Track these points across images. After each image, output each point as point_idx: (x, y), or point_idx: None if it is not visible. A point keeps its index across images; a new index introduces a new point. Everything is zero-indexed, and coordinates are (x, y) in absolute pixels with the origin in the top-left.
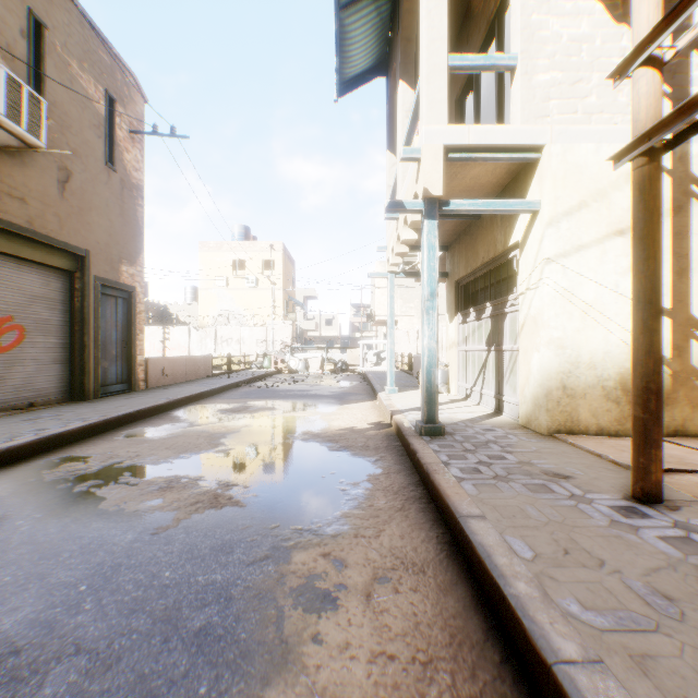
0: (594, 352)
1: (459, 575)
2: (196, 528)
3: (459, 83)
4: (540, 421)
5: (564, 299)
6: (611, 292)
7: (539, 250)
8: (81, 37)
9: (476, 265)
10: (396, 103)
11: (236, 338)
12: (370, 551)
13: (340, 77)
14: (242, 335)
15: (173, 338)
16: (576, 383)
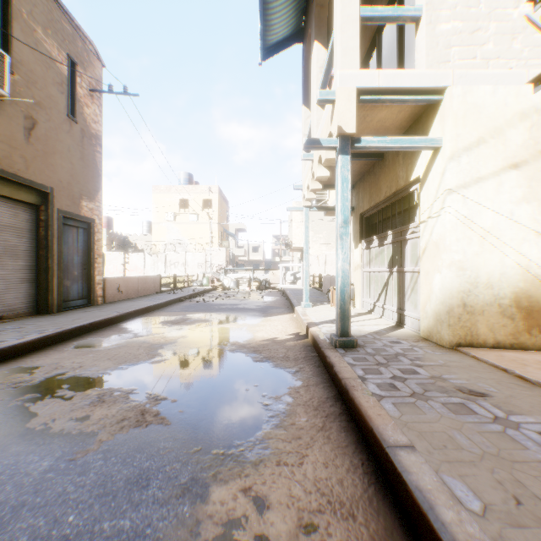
0: (491, 273)
1: (393, 520)
2: (116, 452)
3: (364, 47)
4: (442, 335)
5: (464, 225)
6: (506, 220)
7: (441, 182)
8: (45, 8)
9: (379, 199)
10: (310, 65)
11: (181, 262)
12: (293, 484)
13: (264, 44)
14: (186, 259)
15: (132, 262)
16: (475, 301)
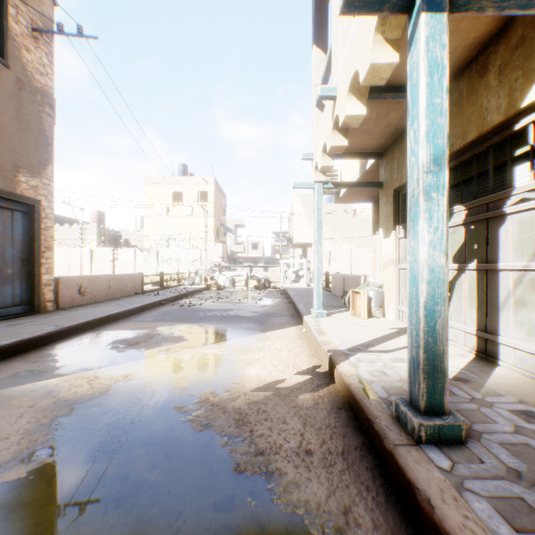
0: None
1: None
2: None
3: None
4: None
5: None
6: None
7: None
8: None
9: None
10: None
11: (174, 258)
12: None
13: None
14: (180, 255)
15: (122, 258)
16: None
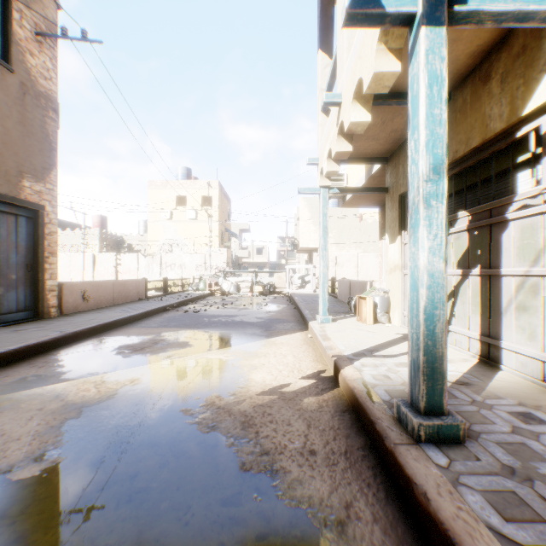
0: None
1: None
2: None
3: None
4: None
5: None
6: None
7: None
8: None
9: None
10: None
11: (178, 264)
12: None
13: None
14: (184, 261)
15: (125, 264)
16: None
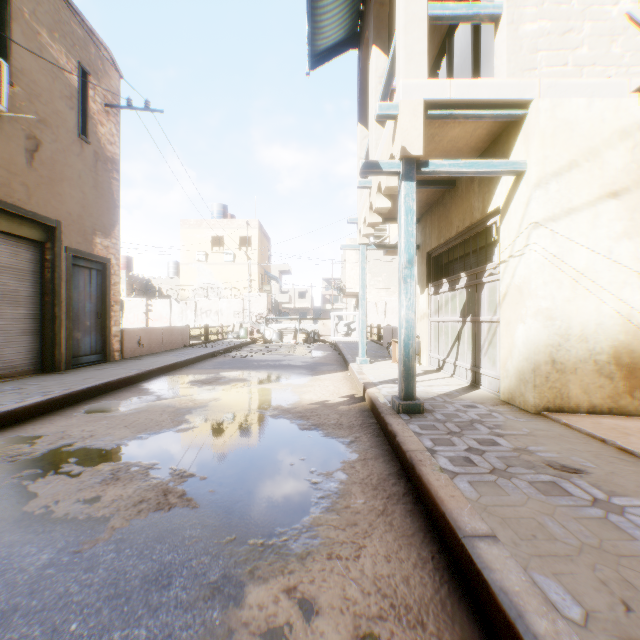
0: (586, 324)
1: (472, 629)
2: (132, 542)
3: (431, 54)
4: (526, 398)
5: (553, 266)
6: (603, 259)
7: (524, 214)
8: (51, 7)
9: (449, 235)
10: (368, 75)
11: (214, 310)
12: (348, 583)
13: (312, 50)
14: (220, 307)
15: (156, 310)
16: (566, 357)
